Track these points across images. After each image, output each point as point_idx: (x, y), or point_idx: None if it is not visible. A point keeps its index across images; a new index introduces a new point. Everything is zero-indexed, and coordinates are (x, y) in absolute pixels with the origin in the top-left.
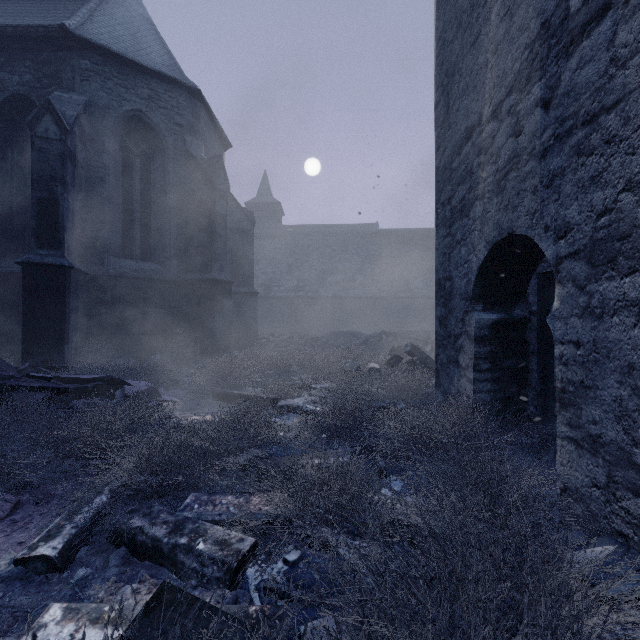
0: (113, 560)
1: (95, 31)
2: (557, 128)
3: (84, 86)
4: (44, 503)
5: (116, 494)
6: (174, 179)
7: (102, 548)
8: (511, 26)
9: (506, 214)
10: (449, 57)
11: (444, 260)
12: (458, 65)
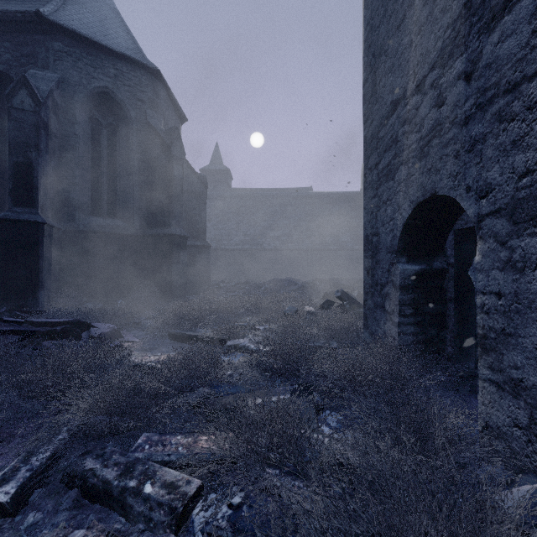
0: (64, 503)
1: (67, 17)
2: (479, 98)
3: (57, 65)
4: (4, 444)
5: (73, 434)
6: (137, 147)
7: (55, 490)
8: (434, 8)
9: (429, 177)
10: (376, 40)
11: (371, 218)
12: (384, 47)
